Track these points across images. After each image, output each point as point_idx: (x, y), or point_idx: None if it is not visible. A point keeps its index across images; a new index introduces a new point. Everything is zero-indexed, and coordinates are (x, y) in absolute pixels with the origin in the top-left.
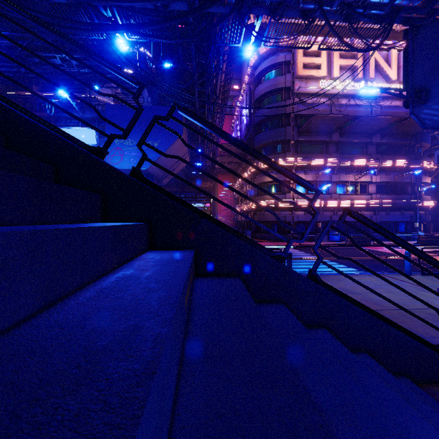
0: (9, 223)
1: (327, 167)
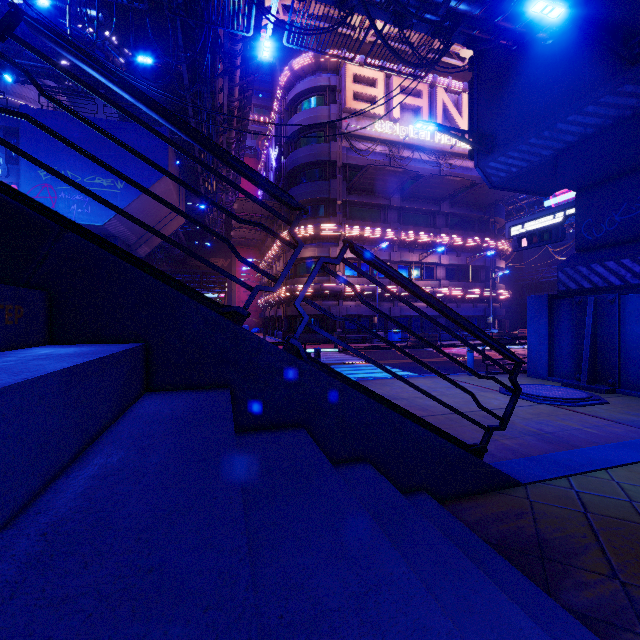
0: None
1: (385, 241)
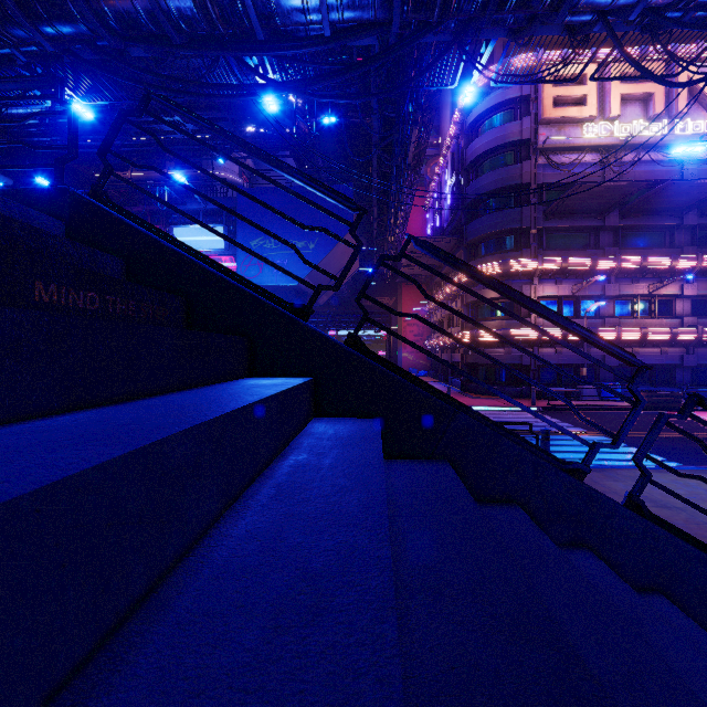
0: (268, 462)
1: (597, 272)
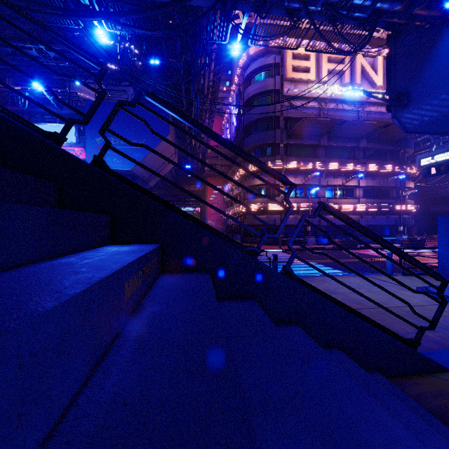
0: None
1: (316, 171)
